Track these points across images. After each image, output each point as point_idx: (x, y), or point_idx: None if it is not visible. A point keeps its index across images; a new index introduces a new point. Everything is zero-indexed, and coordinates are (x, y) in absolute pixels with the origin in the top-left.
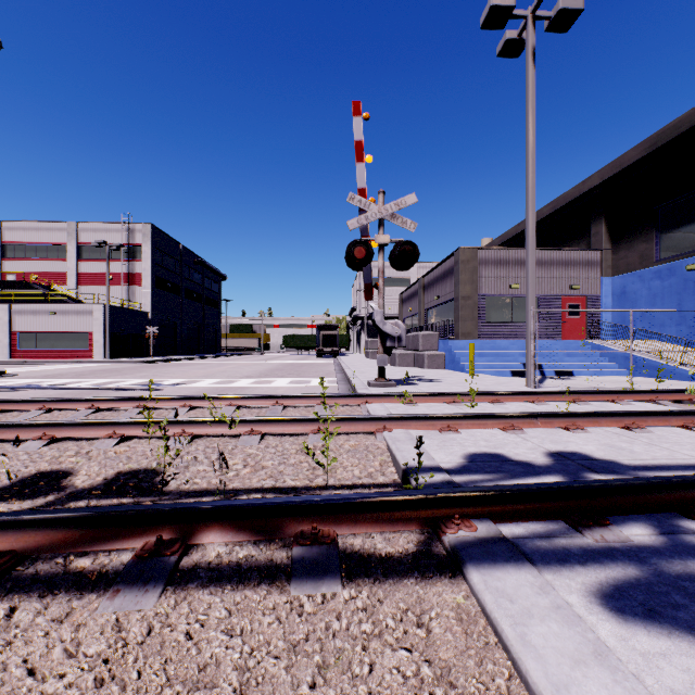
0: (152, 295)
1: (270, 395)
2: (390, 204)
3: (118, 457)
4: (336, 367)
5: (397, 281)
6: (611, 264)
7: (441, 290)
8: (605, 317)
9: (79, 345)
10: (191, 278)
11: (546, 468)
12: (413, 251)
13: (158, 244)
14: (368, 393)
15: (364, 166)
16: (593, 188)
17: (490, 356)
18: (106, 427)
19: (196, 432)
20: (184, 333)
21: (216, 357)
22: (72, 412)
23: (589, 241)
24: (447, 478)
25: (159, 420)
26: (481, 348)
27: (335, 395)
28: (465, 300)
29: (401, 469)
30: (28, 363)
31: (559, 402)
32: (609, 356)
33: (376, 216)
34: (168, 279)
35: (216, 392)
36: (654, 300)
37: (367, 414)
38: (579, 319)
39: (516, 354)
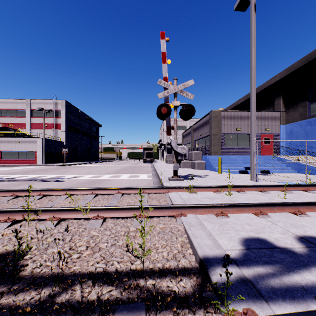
0: (66, 134)
1: (115, 188)
2: (180, 85)
3: (3, 239)
4: (152, 168)
5: (181, 127)
6: (285, 118)
7: (202, 131)
8: (282, 144)
9: (30, 157)
10: (85, 126)
11: (308, 257)
12: (192, 109)
13: (68, 110)
14: (169, 186)
15: (166, 65)
16: (276, 81)
17: (228, 163)
18: (5, 213)
19: (62, 217)
20: (81, 152)
21: (96, 163)
22: (2, 197)
23: (274, 107)
24: (239, 273)
25: (39, 209)
26: (223, 159)
27: (151, 187)
28: (214, 136)
29: (198, 256)
30: (5, 166)
31: (275, 191)
32: (286, 163)
33: (172, 91)
34: (74, 126)
35: (90, 183)
36: (307, 135)
37: (169, 199)
38: (269, 145)
39: (240, 162)
